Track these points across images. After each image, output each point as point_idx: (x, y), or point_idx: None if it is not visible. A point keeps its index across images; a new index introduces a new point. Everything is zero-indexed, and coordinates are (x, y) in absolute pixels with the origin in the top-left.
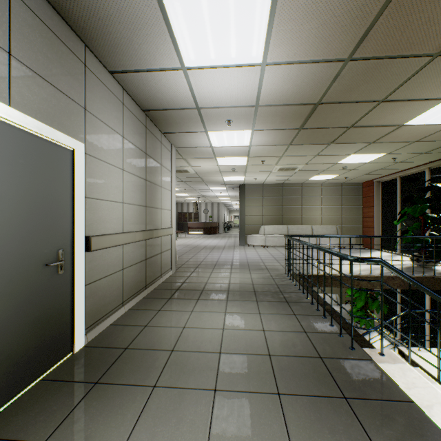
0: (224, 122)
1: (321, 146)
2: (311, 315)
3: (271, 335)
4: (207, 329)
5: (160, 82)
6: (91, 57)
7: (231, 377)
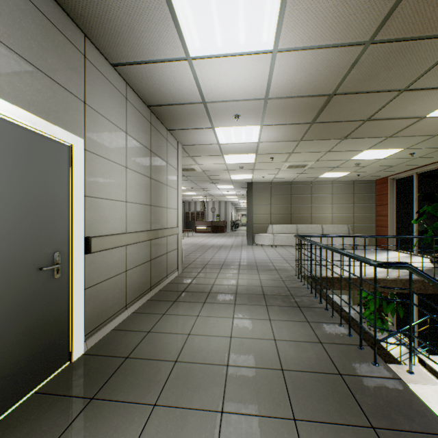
0: (231, 117)
1: (333, 141)
2: (326, 322)
3: (283, 346)
4: (213, 337)
5: (165, 74)
6: (92, 48)
7: (239, 397)
